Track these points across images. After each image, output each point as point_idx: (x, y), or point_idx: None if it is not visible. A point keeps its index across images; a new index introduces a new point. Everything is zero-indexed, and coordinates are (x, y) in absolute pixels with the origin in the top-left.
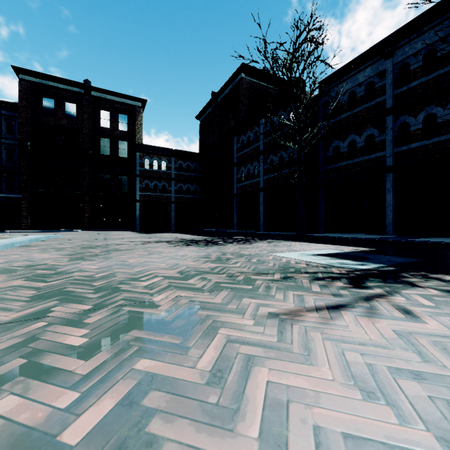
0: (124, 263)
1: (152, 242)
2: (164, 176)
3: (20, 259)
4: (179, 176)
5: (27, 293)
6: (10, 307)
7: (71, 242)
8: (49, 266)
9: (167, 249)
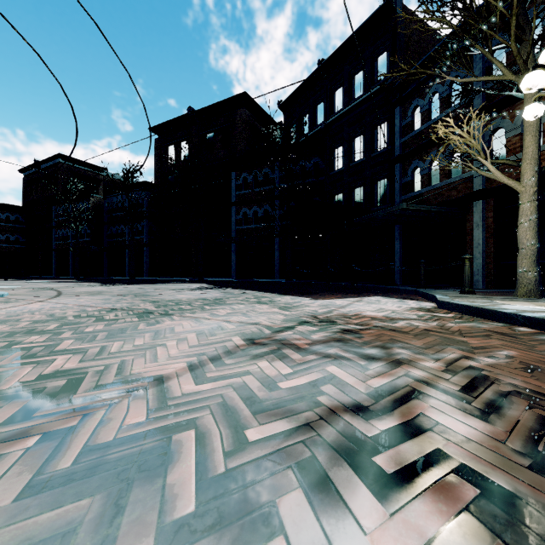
0: None
1: None
2: None
3: None
4: None
5: None
6: None
7: None
8: None
9: None
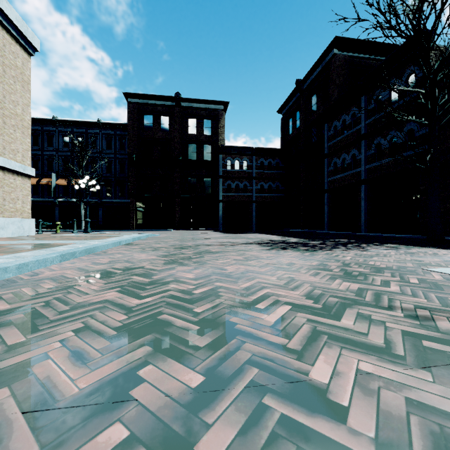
0: (222, 271)
1: (240, 244)
2: (245, 176)
3: (122, 259)
4: (260, 174)
5: (116, 318)
6: (88, 351)
7: (165, 242)
8: (145, 270)
9: (263, 254)
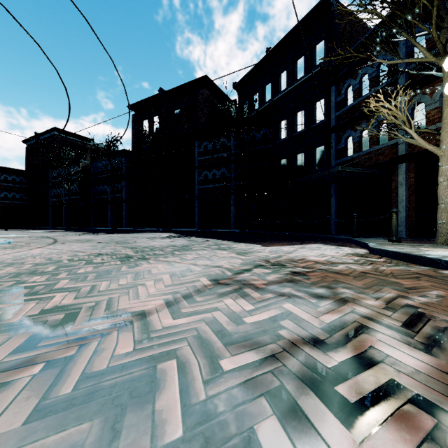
0: None
1: None
2: None
3: None
4: (4, 186)
5: None
6: None
7: None
8: None
9: None
